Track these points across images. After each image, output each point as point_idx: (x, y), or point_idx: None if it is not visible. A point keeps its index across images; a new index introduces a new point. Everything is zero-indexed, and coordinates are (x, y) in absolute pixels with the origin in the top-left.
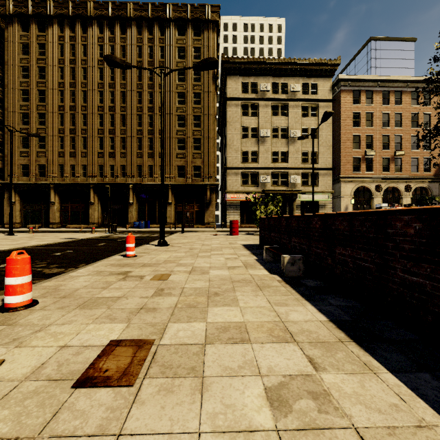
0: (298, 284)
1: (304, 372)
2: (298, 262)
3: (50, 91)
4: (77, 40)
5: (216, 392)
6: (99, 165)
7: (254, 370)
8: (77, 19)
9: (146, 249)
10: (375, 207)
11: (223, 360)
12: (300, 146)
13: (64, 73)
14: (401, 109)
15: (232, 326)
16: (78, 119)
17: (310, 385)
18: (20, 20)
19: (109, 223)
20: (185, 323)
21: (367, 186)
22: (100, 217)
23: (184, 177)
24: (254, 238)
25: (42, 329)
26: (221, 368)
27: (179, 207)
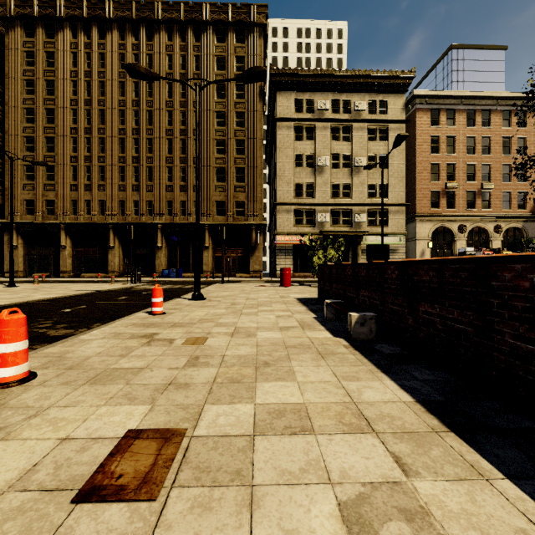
0: (370, 351)
1: (390, 478)
2: (369, 322)
3: (60, 109)
4: (93, 48)
5: (271, 509)
6: (120, 200)
7: (321, 476)
8: (93, 22)
9: (178, 305)
10: (458, 252)
11: (278, 460)
12: (366, 177)
13: (78, 88)
14: (489, 132)
15: (288, 409)
16: (94, 144)
17: (400, 498)
18: (24, 23)
19: (133, 271)
20: (226, 405)
21: (448, 226)
22: (121, 264)
23: (224, 215)
24: (311, 291)
25: (38, 414)
26: (277, 471)
27: (218, 252)
